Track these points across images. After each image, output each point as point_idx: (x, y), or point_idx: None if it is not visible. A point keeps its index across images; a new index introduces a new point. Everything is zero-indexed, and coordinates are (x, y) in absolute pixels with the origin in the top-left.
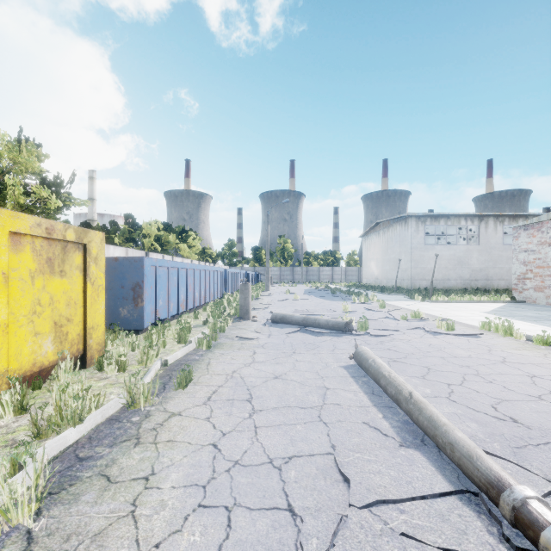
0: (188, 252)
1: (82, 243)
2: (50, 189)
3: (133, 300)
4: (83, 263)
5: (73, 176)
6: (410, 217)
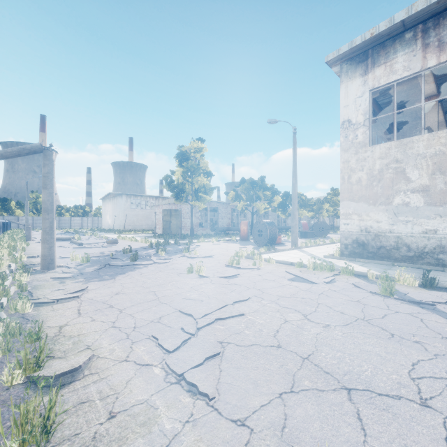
0: None
1: None
2: None
3: None
4: None
5: None
6: (123, 194)
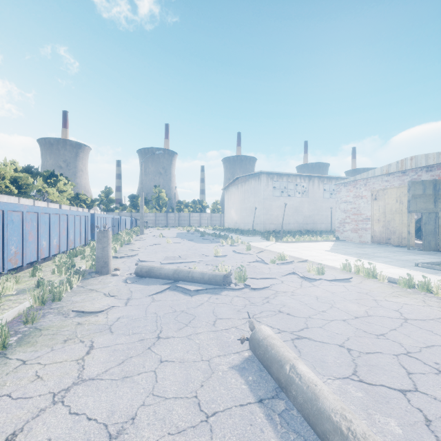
0: (58, 197)
1: None
2: None
3: None
4: None
5: None
6: (262, 174)
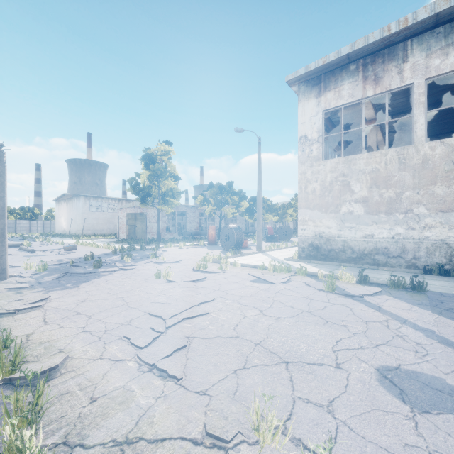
0: None
1: None
2: None
3: None
4: None
5: None
6: (81, 196)
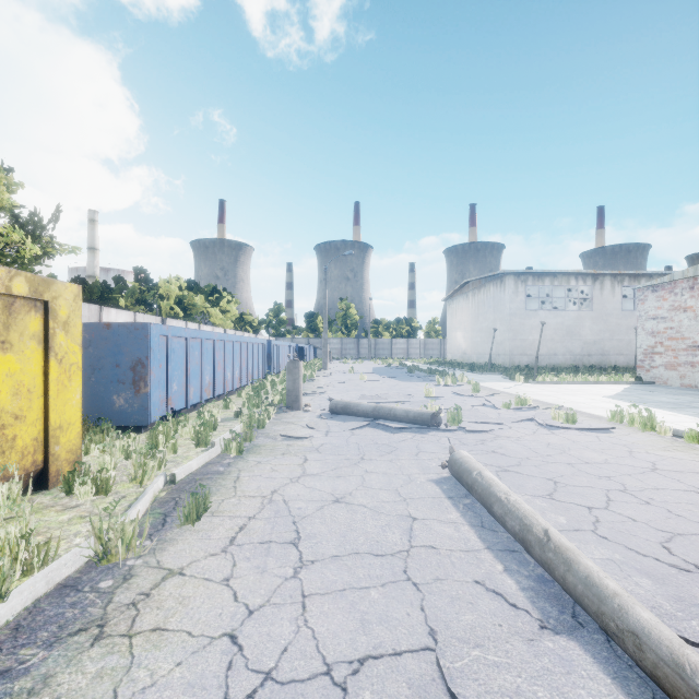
0: (220, 319)
1: (41, 299)
2: (25, 231)
3: (133, 383)
4: (44, 331)
5: (57, 212)
6: (507, 275)
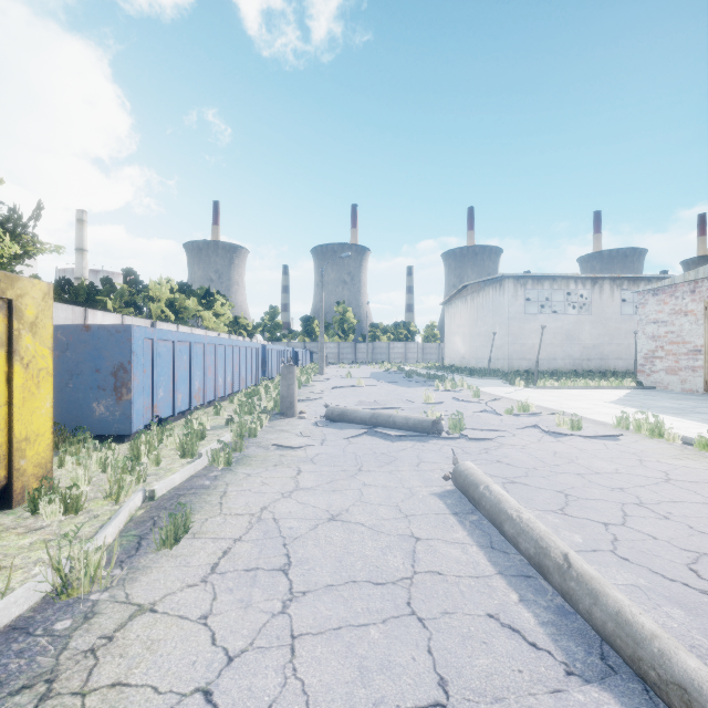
0: (214, 323)
1: (3, 297)
2: (3, 228)
3: (115, 390)
4: (8, 332)
5: (39, 209)
6: (506, 278)
